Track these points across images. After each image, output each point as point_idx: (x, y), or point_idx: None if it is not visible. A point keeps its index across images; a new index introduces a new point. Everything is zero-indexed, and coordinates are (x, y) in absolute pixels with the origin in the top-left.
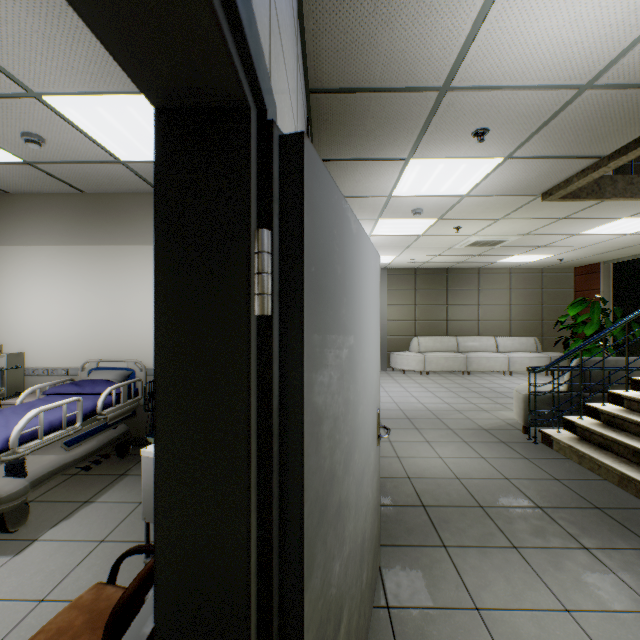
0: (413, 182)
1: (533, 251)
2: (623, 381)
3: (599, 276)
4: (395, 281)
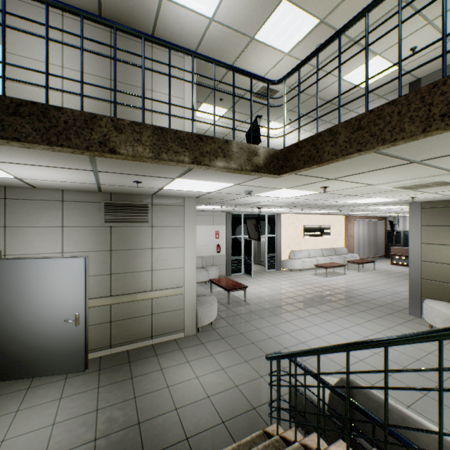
0: (194, 189)
1: None
2: None
3: None
4: (433, 216)
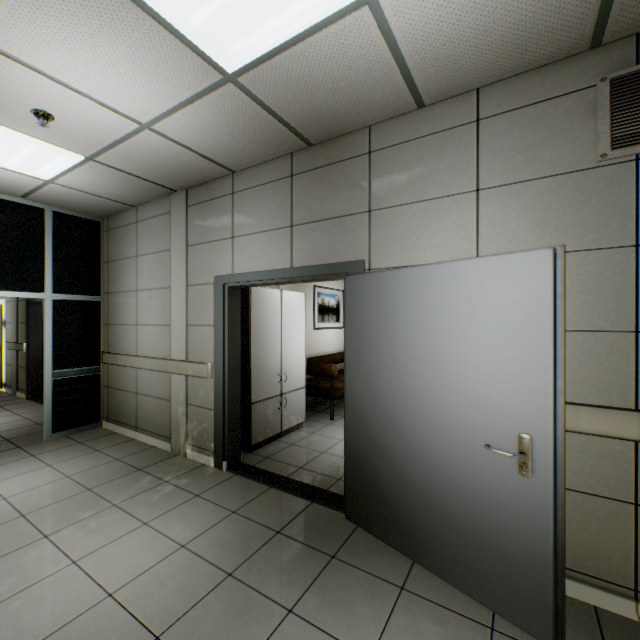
0: None
1: None
2: None
3: None
4: None
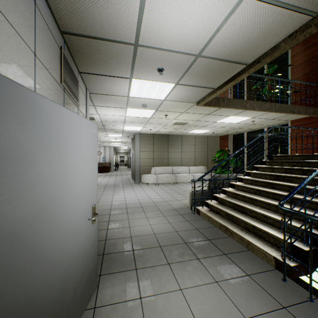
0: (137, 90)
1: (201, 128)
2: (228, 184)
3: (228, 140)
4: (144, 139)
